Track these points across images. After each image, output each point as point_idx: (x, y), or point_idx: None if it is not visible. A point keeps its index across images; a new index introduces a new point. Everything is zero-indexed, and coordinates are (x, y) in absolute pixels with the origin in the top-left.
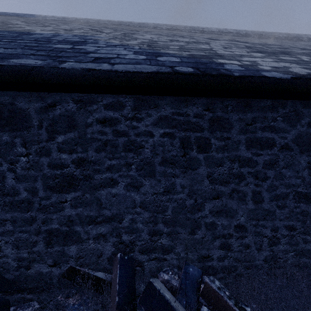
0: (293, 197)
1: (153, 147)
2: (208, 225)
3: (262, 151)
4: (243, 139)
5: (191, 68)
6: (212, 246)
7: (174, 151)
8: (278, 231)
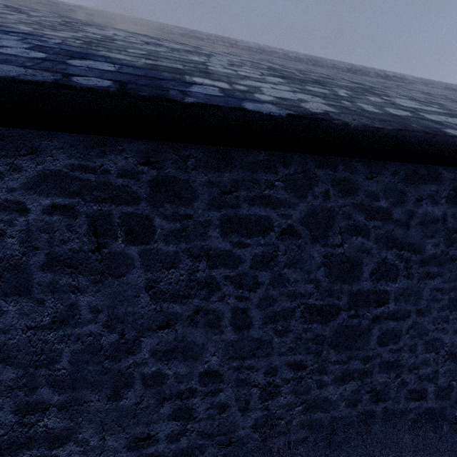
0: (302, 314)
1: (26, 235)
2: (149, 378)
3: (250, 239)
4: (215, 218)
5: (112, 81)
6: (157, 417)
7: (75, 242)
8: (276, 374)
